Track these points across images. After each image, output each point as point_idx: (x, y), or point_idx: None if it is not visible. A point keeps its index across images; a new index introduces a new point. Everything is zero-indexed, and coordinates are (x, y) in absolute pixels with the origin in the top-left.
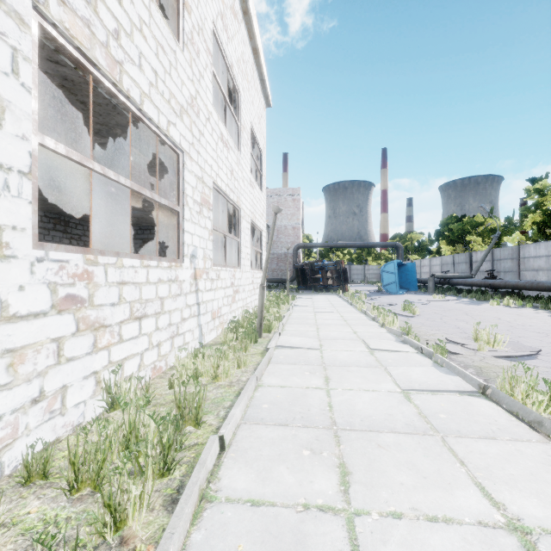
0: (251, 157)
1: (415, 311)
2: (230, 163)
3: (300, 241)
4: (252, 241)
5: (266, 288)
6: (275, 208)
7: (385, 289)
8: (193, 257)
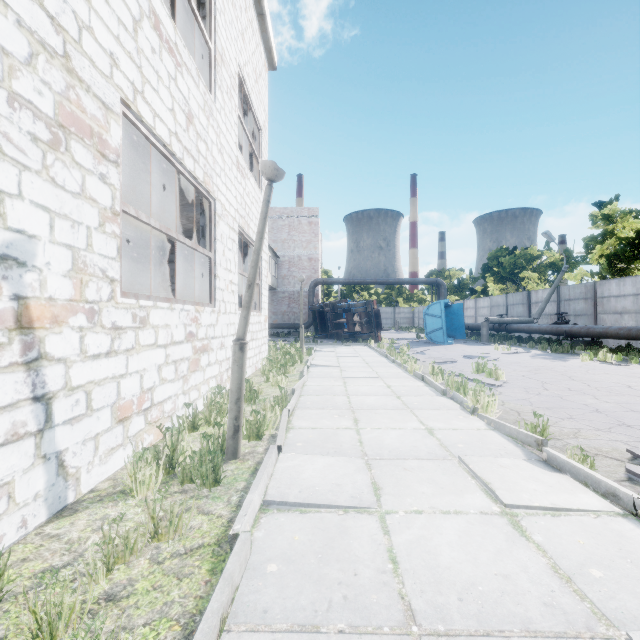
0: (242, 129)
1: (498, 375)
2: (184, 96)
3: (318, 276)
4: (247, 268)
5: (274, 337)
6: (269, 167)
7: (428, 338)
8: (7, 264)
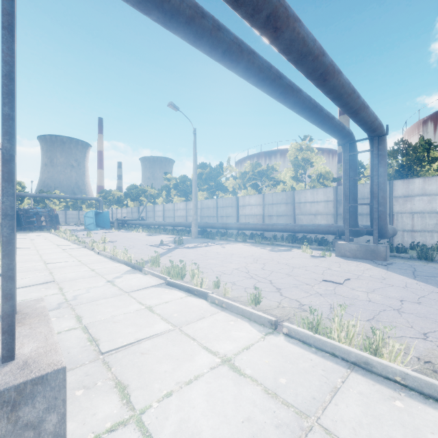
0: None
1: (91, 235)
2: None
3: None
4: None
5: None
6: None
7: (87, 228)
8: None
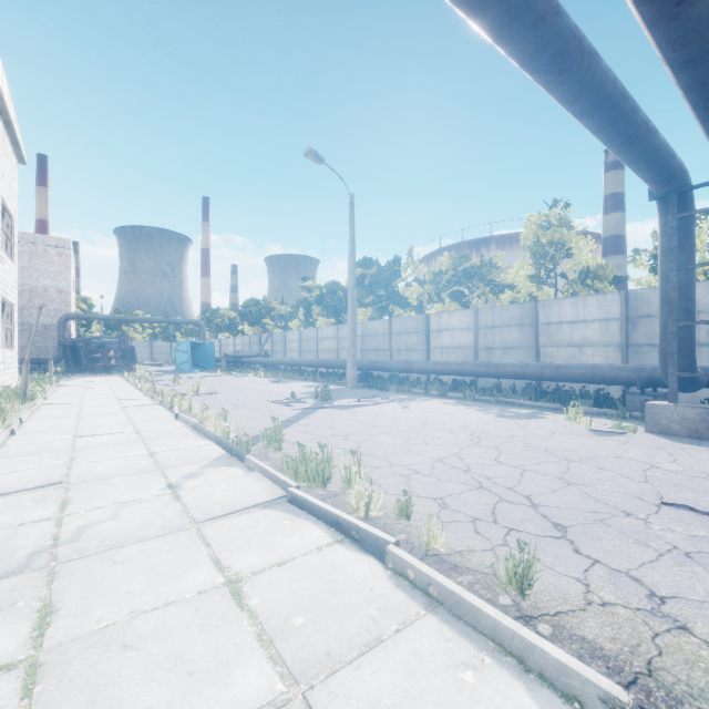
0: (1, 229)
1: (180, 382)
2: None
3: (70, 309)
4: None
5: None
6: (41, 304)
7: (178, 368)
8: None
